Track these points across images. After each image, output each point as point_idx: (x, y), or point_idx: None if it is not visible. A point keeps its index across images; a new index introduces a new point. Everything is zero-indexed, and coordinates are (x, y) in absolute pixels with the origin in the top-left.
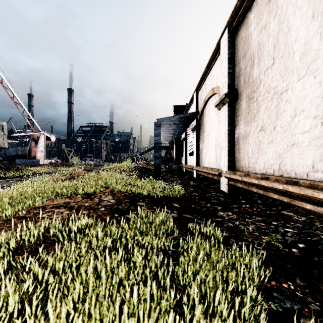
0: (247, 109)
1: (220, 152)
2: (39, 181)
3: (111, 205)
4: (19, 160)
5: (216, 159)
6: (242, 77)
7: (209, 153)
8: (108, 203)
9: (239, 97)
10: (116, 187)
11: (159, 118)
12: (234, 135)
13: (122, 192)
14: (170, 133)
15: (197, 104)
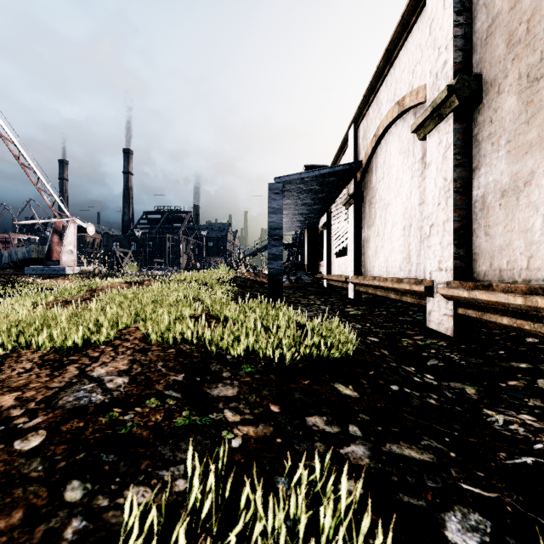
0: (523, 113)
1: (427, 238)
2: (0, 307)
3: (96, 406)
4: (30, 267)
5: (408, 258)
6: (501, 36)
7: (386, 247)
8: (90, 397)
9: (490, 91)
10: (158, 326)
11: (280, 177)
12: (471, 191)
13: (173, 341)
14: (299, 215)
15: (356, 150)
